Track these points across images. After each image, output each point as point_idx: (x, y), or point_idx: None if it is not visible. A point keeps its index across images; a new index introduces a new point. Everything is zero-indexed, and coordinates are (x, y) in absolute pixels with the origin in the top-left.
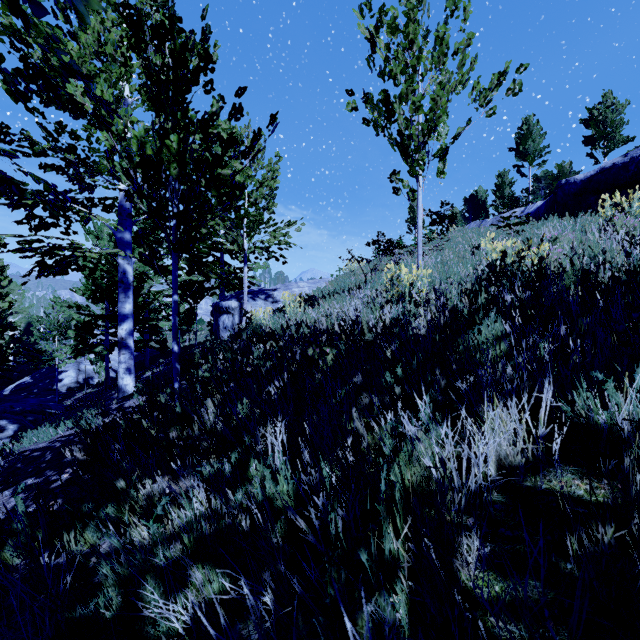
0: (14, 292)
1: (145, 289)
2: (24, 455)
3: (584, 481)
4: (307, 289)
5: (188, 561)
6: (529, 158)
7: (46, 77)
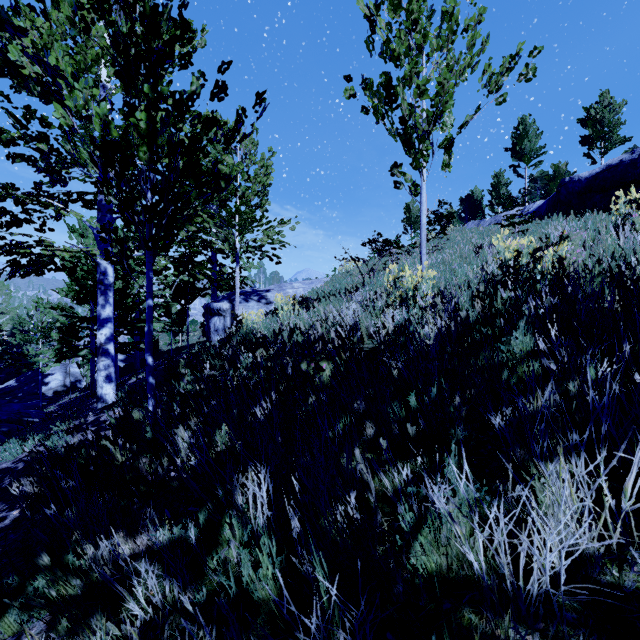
0: (1, 292)
1: (134, 289)
2: None
3: None
4: (302, 290)
5: None
6: (525, 158)
7: None
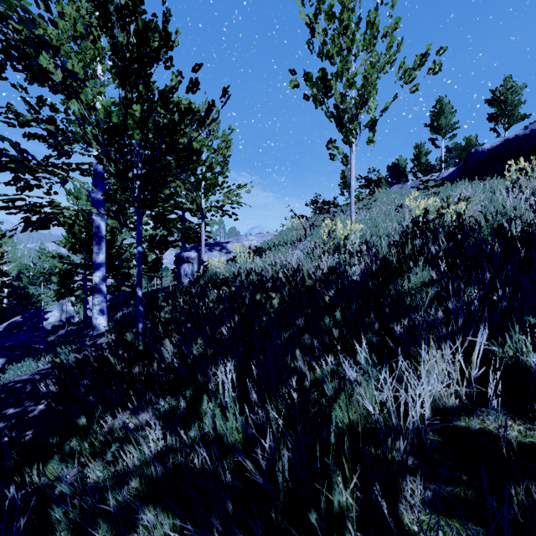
0: (8, 244)
1: (118, 242)
2: (8, 386)
3: (517, 422)
4: (255, 242)
5: (138, 505)
6: (442, 132)
7: (18, 49)
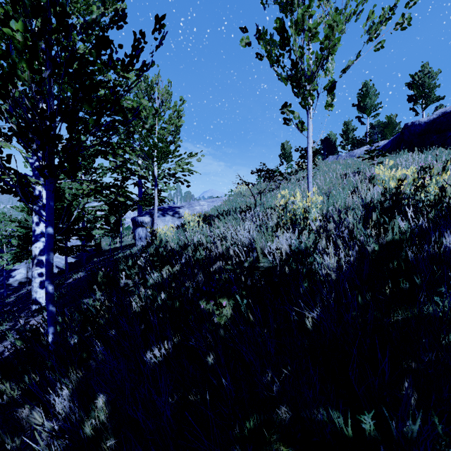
0: None
1: (80, 205)
2: None
3: None
4: (206, 207)
5: None
6: (367, 111)
7: None
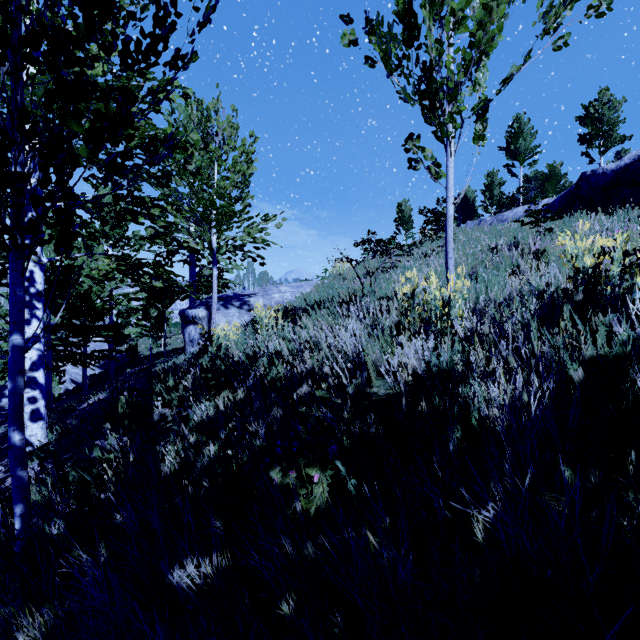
0: None
1: (106, 292)
2: None
3: None
4: (289, 295)
5: None
6: (520, 157)
7: None
